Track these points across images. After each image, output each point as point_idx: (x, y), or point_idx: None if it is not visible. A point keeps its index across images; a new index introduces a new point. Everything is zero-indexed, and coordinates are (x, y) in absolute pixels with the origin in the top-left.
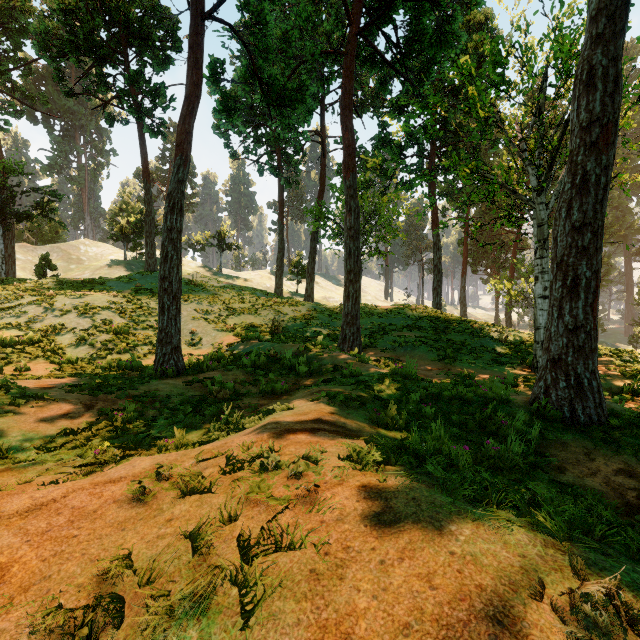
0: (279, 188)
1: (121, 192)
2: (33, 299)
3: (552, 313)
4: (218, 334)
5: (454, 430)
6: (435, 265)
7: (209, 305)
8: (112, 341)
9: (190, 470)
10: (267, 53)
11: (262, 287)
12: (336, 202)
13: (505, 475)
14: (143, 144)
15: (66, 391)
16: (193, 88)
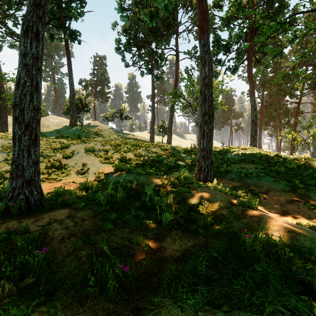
0: (152, 82)
1: None
2: None
3: None
4: (101, 165)
5: None
6: (252, 120)
7: (102, 145)
8: (9, 171)
9: None
10: None
11: (143, 139)
12: (185, 86)
13: None
14: (67, 48)
15: None
16: None
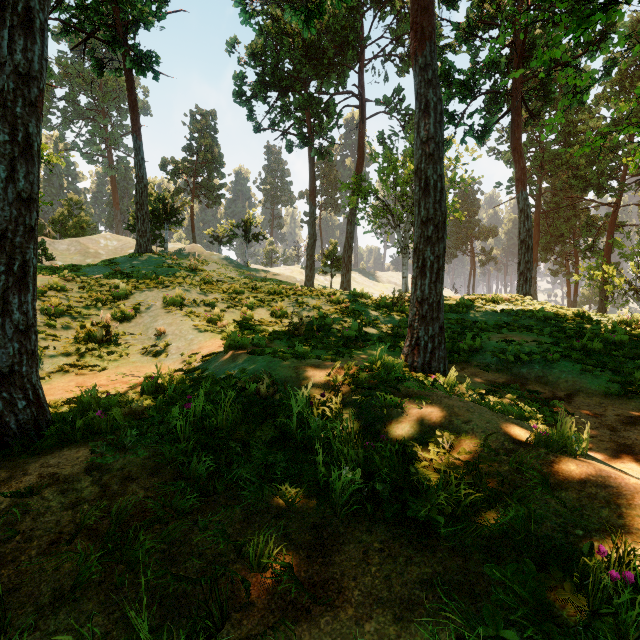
0: (309, 162)
1: None
2: None
3: None
4: (198, 336)
5: None
6: (522, 240)
7: (202, 293)
8: None
9: None
10: None
11: (291, 281)
12: (379, 171)
13: None
14: (131, 88)
15: None
16: None
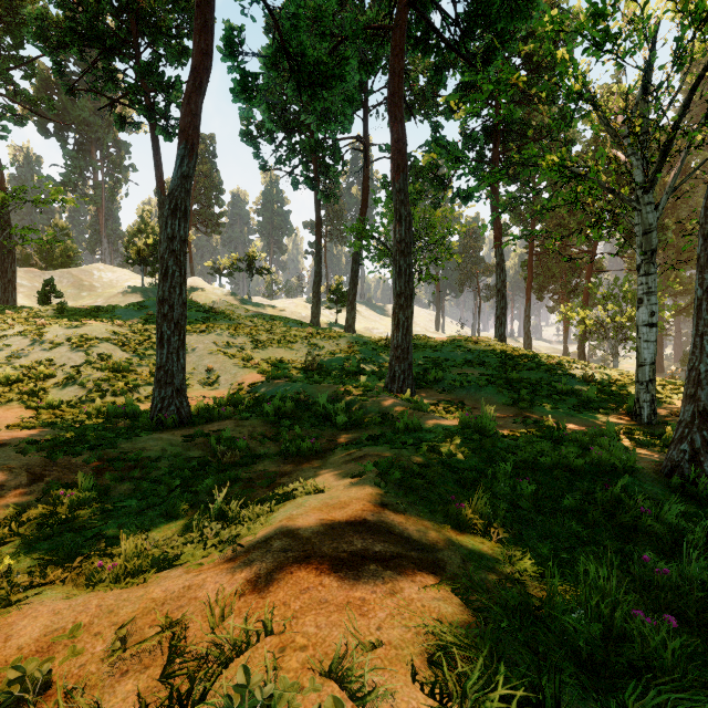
0: (316, 203)
1: (139, 211)
2: (22, 329)
3: (701, 344)
4: (239, 371)
5: (573, 526)
6: (498, 289)
7: (231, 336)
8: (107, 380)
9: (93, 673)
10: (297, 20)
11: (297, 317)
12: (381, 218)
13: (701, 636)
14: (156, 149)
15: (16, 452)
16: (201, 57)
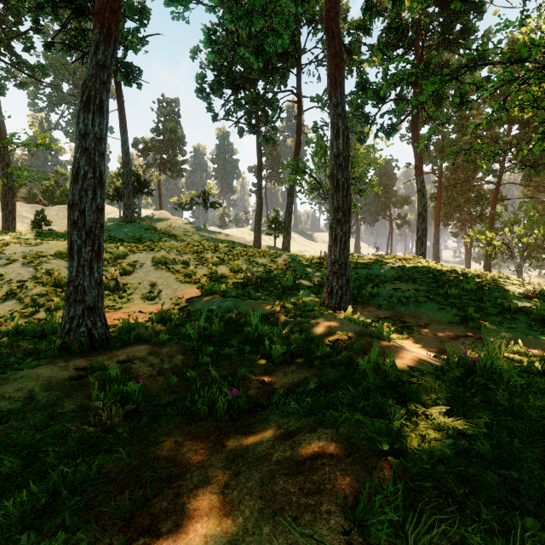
0: (257, 146)
1: (120, 159)
2: None
3: None
4: (180, 286)
5: None
6: (419, 213)
7: (178, 254)
8: (44, 295)
9: None
10: None
11: (242, 241)
12: (312, 156)
13: None
14: (119, 94)
15: None
16: None
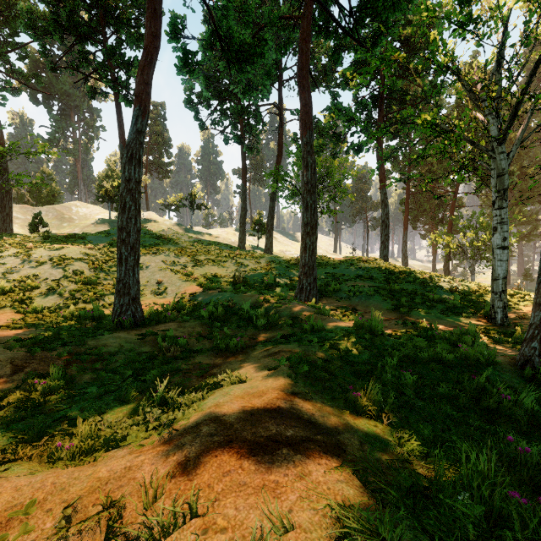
0: (242, 155)
1: (107, 161)
2: (15, 251)
3: None
4: (182, 284)
5: (448, 409)
6: (383, 220)
7: (176, 257)
8: (79, 291)
9: None
10: (227, 10)
11: (227, 242)
12: (292, 166)
13: None
14: (119, 113)
15: (4, 348)
16: (151, 39)
